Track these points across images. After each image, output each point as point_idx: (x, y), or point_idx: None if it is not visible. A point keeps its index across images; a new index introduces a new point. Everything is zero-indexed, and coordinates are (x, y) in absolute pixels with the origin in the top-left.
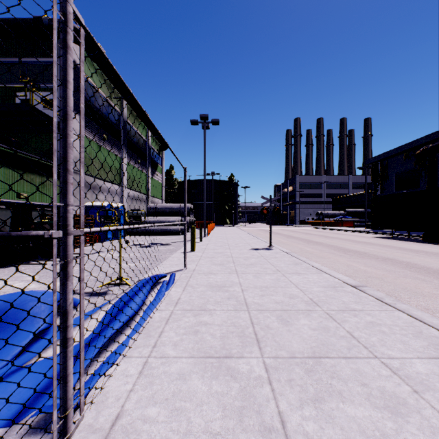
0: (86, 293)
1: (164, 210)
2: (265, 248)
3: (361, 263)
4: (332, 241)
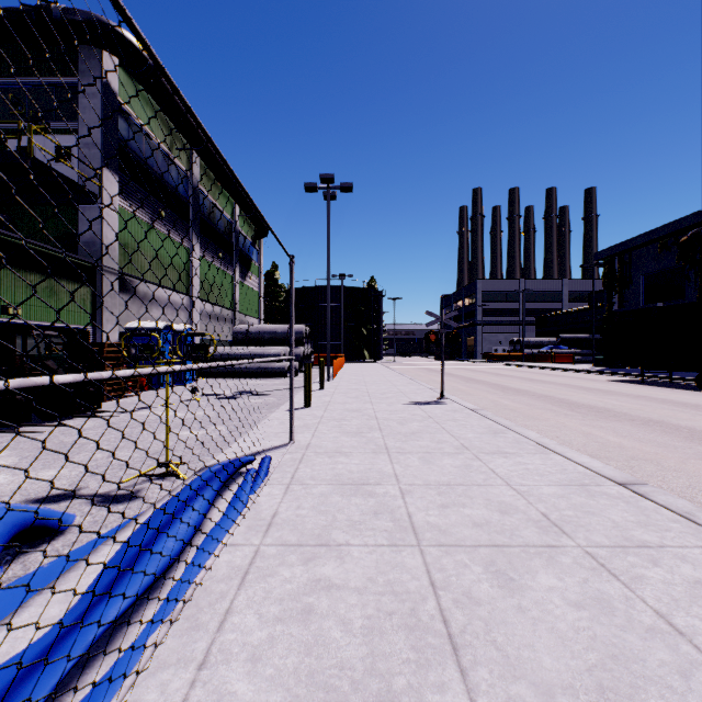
0: (96, 496)
1: (262, 336)
2: (433, 402)
3: (607, 430)
4: (543, 388)
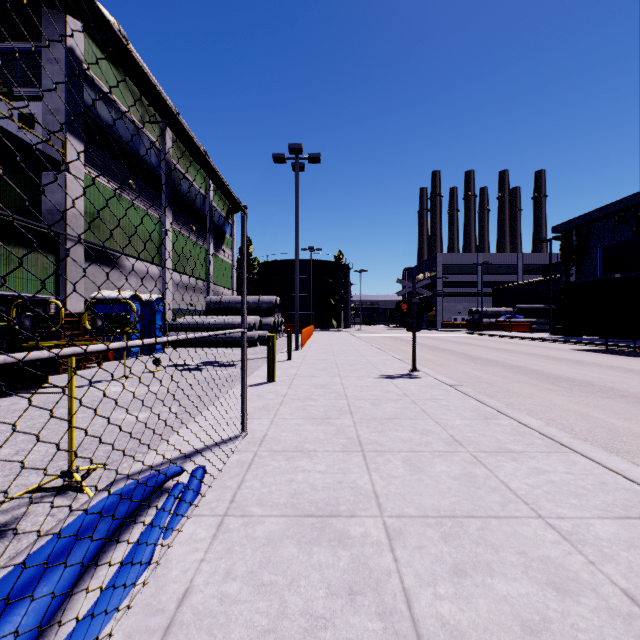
0: None
1: (234, 306)
2: (405, 375)
3: (604, 410)
4: (512, 358)
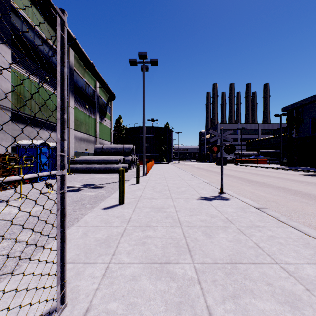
0: None
1: (110, 150)
2: (217, 196)
3: None
4: (272, 181)
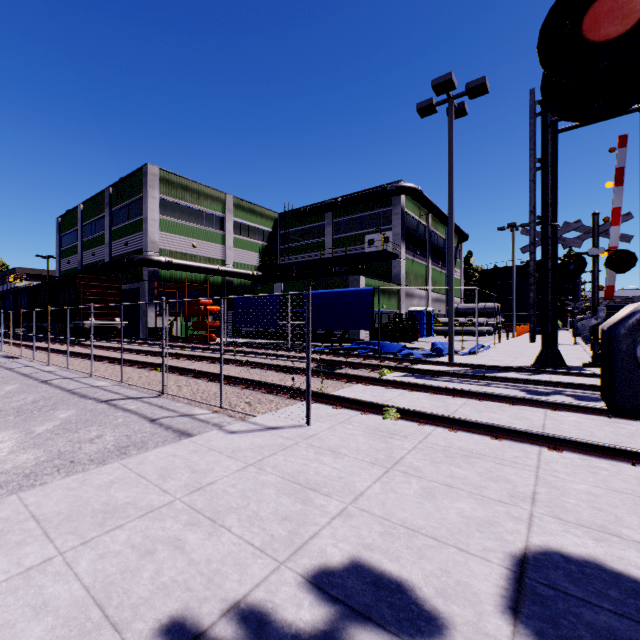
0: None
1: (466, 311)
2: (566, 344)
3: None
4: None
